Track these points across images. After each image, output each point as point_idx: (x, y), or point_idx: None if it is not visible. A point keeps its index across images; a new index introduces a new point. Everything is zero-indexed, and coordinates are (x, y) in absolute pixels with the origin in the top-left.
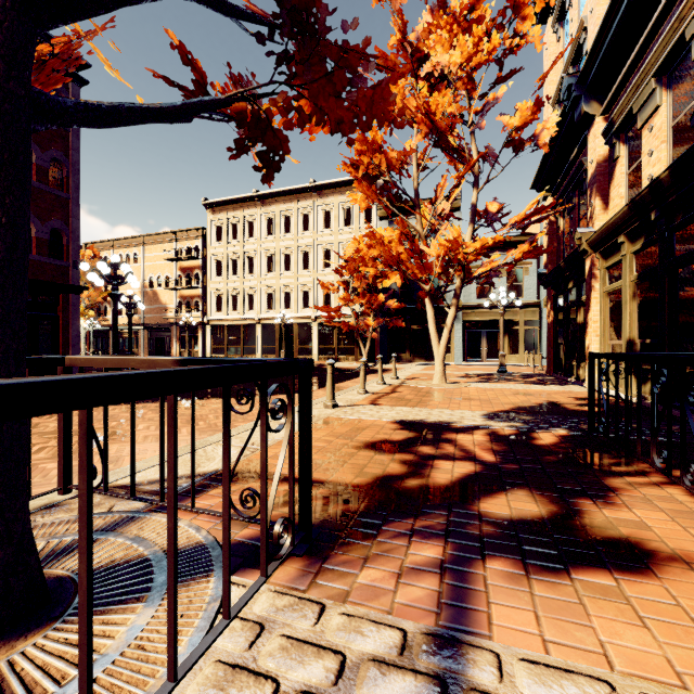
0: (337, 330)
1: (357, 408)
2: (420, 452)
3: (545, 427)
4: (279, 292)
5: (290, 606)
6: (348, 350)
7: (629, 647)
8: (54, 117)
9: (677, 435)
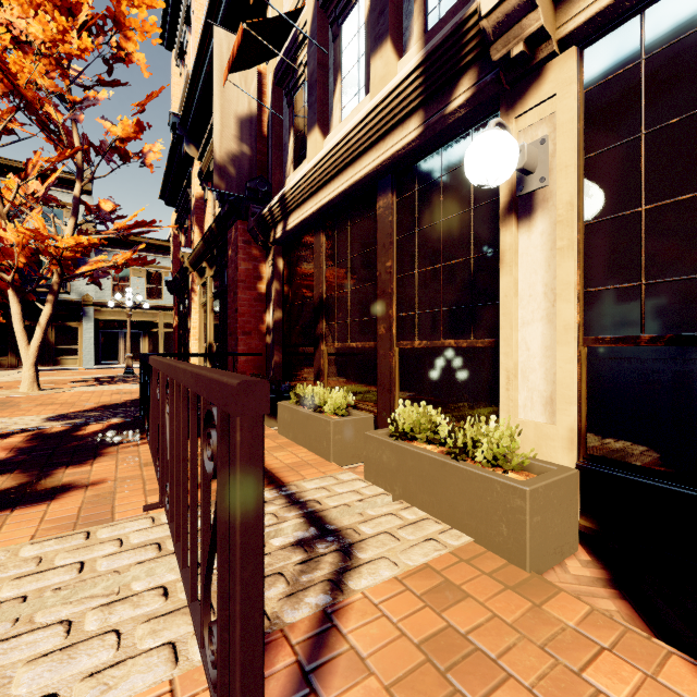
0: None
1: None
2: None
3: (104, 419)
4: None
5: None
6: None
7: None
8: None
9: None
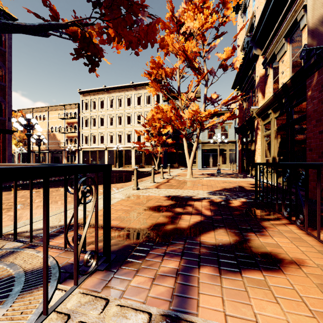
0: (143, 153)
1: (148, 190)
2: (175, 211)
3: (236, 198)
4: (115, 135)
5: (88, 302)
6: (149, 163)
7: (269, 315)
8: None
9: (293, 200)
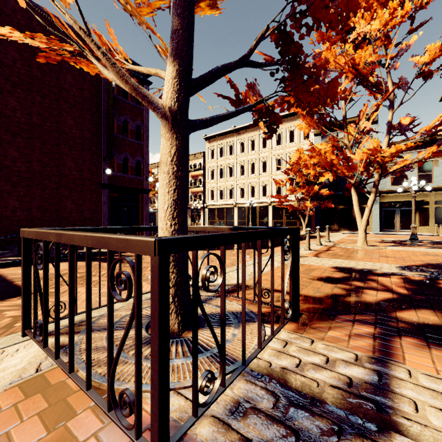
0: (285, 210)
1: (306, 258)
2: (353, 284)
3: None
4: (247, 187)
5: (296, 338)
6: (292, 223)
7: None
8: (193, 129)
9: None
